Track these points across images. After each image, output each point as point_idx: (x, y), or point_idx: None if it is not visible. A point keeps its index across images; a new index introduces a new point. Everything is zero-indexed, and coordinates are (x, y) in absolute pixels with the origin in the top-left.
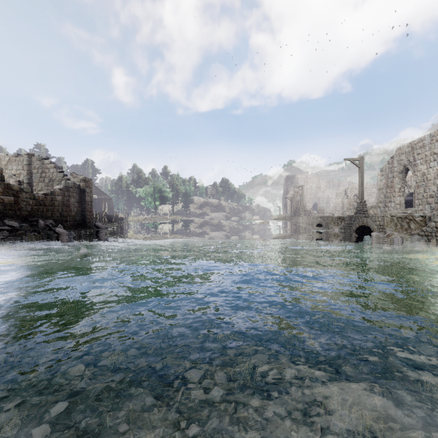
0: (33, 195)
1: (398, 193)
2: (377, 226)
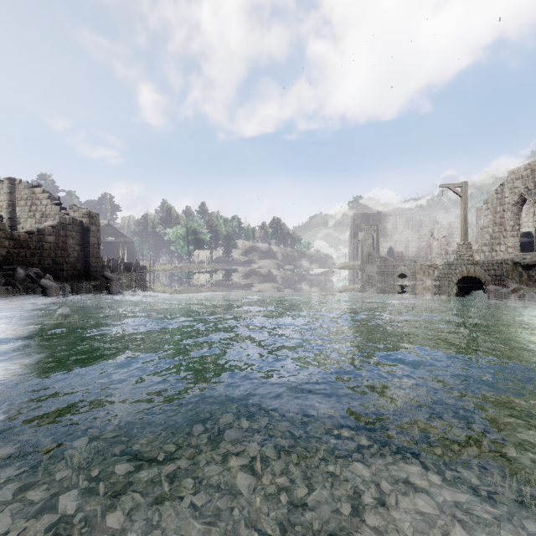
0: (11, 233)
1: (511, 232)
2: (491, 277)
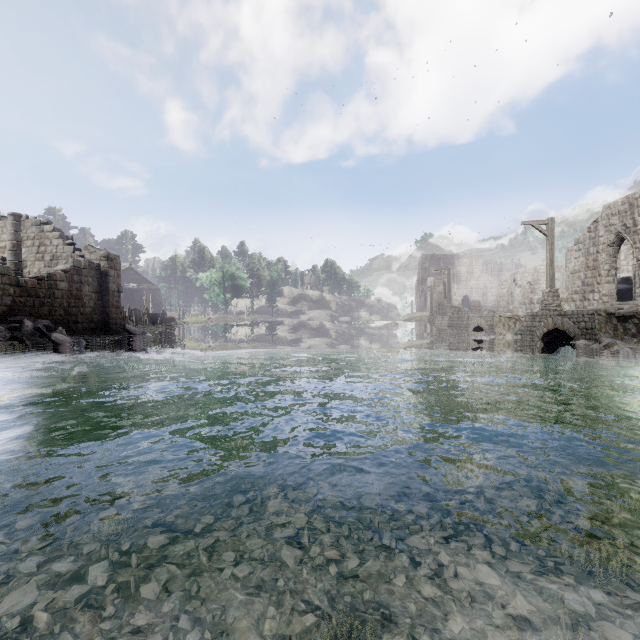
0: (16, 279)
1: (606, 277)
2: (581, 331)
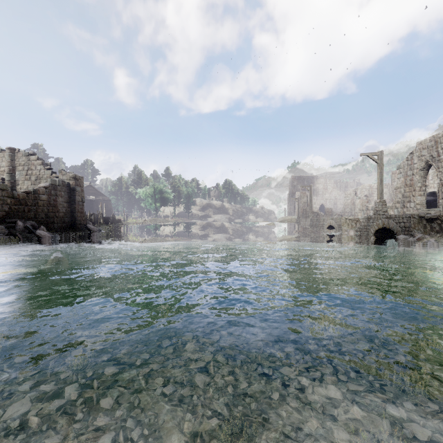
0: (12, 193)
1: (419, 192)
2: (401, 229)
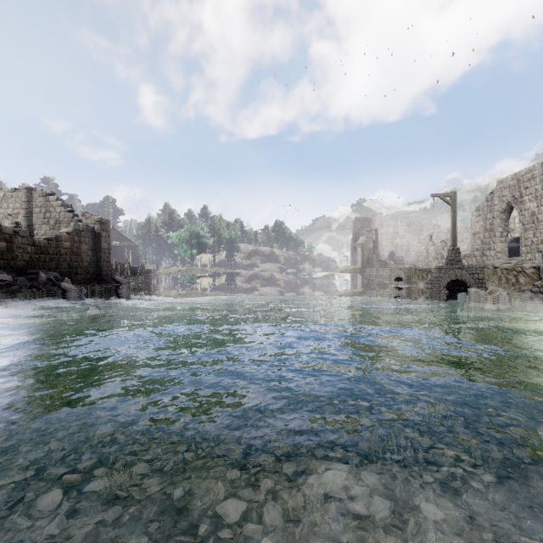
0: (33, 240)
1: (500, 238)
2: (475, 281)
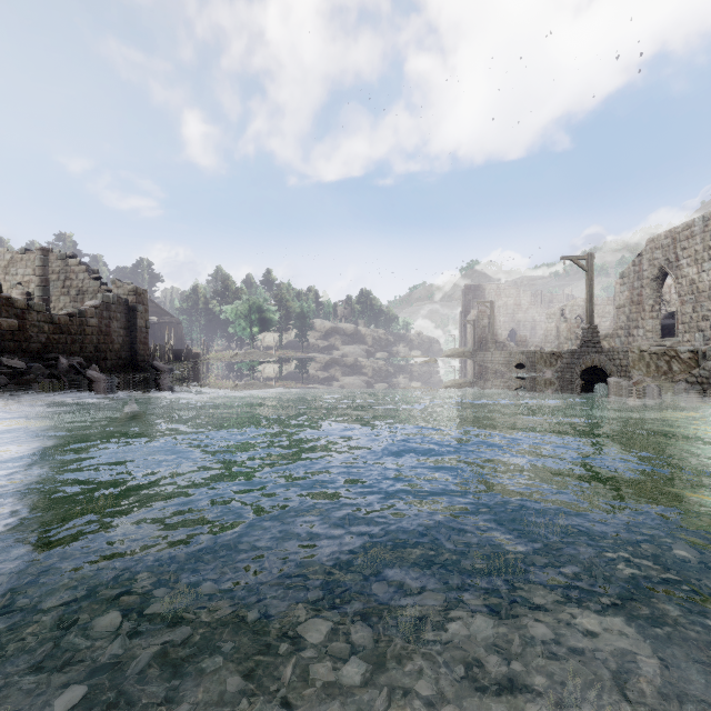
0: (50, 316)
1: (650, 313)
2: (617, 368)
